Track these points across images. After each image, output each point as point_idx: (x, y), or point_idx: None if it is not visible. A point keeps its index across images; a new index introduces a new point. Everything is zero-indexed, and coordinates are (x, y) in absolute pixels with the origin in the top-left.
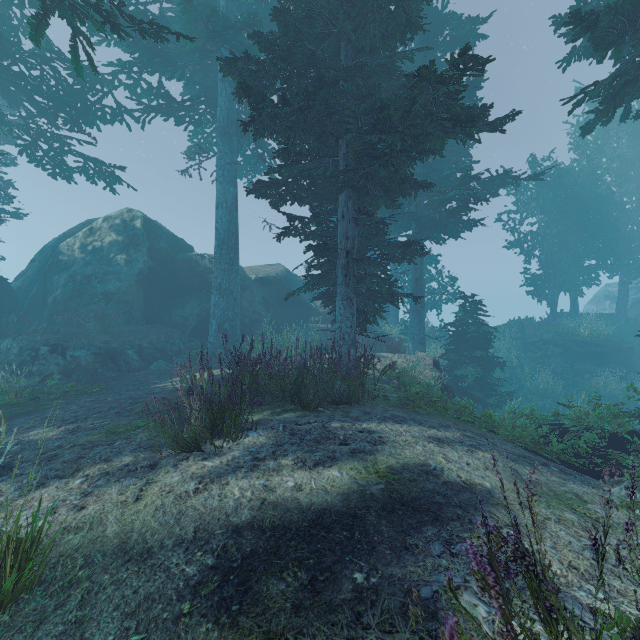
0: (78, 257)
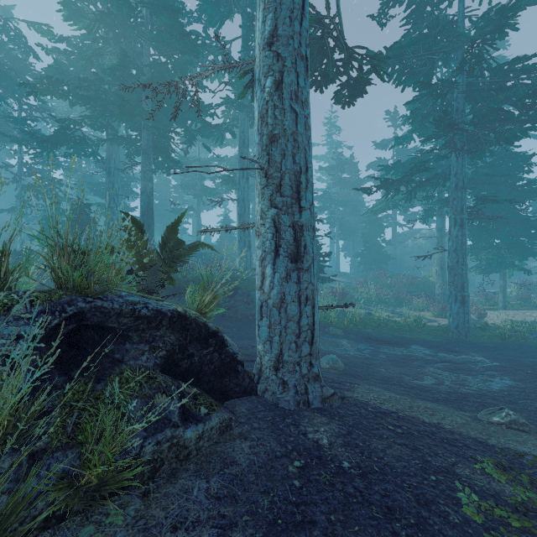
0: (412, 250)
